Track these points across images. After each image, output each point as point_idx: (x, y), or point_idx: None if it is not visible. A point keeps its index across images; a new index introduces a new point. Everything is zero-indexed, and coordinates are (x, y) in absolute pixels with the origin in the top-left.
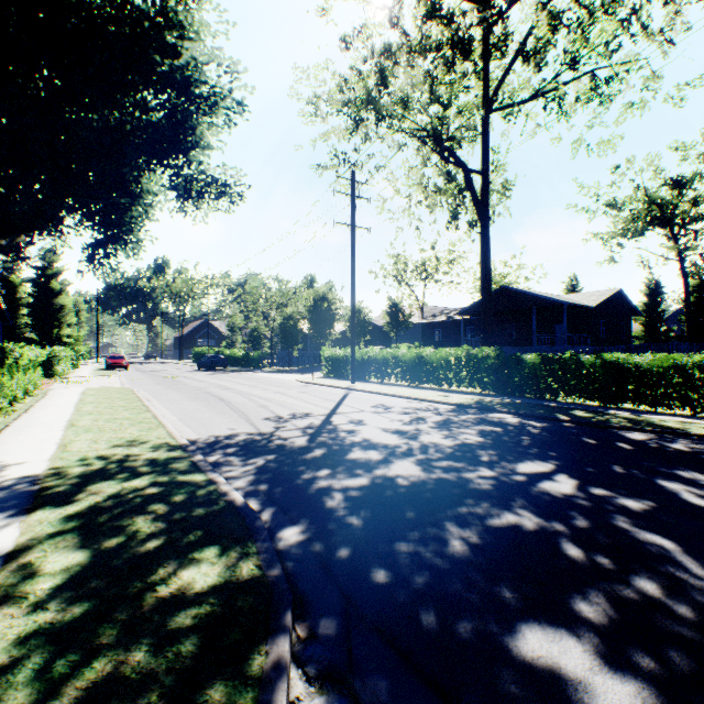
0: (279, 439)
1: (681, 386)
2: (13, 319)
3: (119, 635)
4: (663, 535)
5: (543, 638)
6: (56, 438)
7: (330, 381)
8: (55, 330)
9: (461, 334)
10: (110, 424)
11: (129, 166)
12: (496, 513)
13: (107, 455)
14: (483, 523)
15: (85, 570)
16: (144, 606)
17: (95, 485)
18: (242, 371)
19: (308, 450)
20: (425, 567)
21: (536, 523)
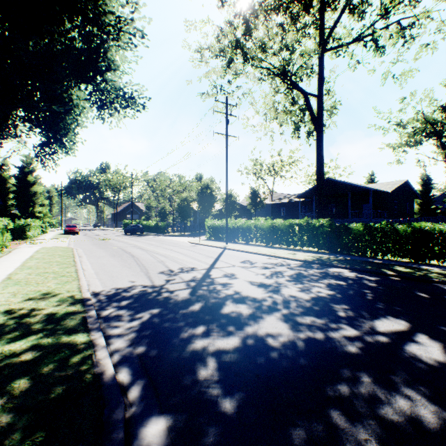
0: (167, 292)
1: None
2: (4, 201)
3: None
4: None
5: None
6: None
7: (211, 242)
8: (30, 208)
9: (299, 211)
10: (38, 277)
11: (59, 83)
12: (382, 393)
13: (14, 310)
14: (374, 412)
15: None
16: None
17: None
18: (153, 235)
19: (189, 303)
20: None
21: (434, 412)
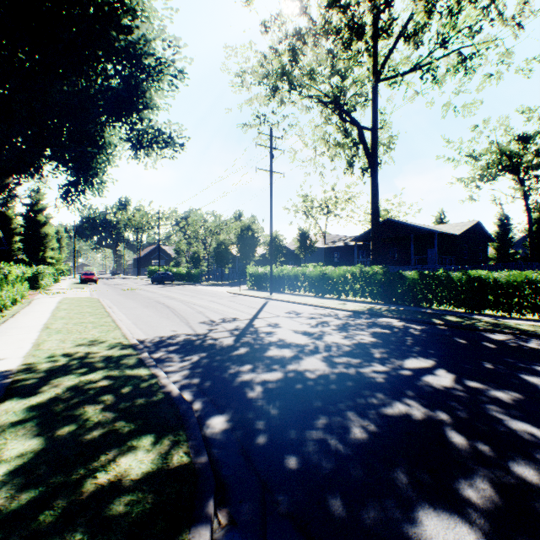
0: (211, 339)
1: (531, 297)
2: (9, 244)
3: (57, 522)
4: (532, 423)
5: (439, 525)
6: (32, 338)
7: (253, 292)
8: (41, 253)
9: (355, 256)
10: (77, 326)
11: (93, 123)
12: (389, 403)
13: (71, 353)
14: (379, 412)
15: (37, 457)
16: (84, 493)
17: (57, 379)
18: (185, 284)
19: (234, 348)
20: (331, 453)
21: (423, 412)
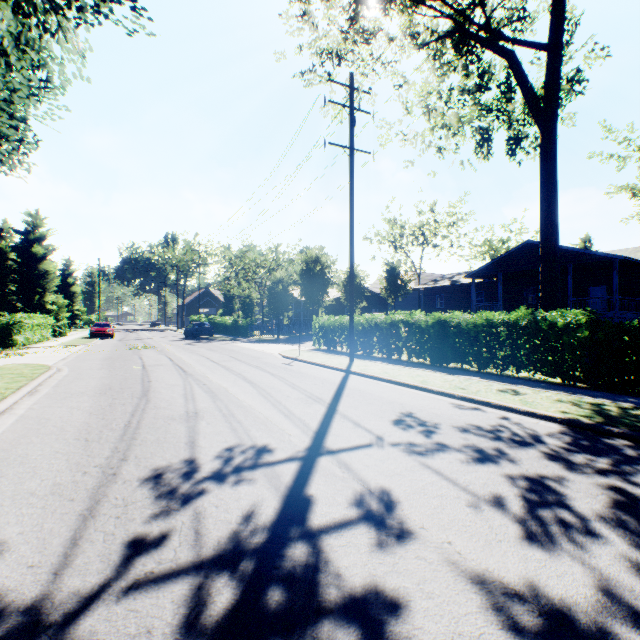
0: None
1: None
2: (4, 286)
3: None
4: None
5: None
6: None
7: (321, 356)
8: (37, 296)
9: (472, 299)
10: None
11: None
12: None
13: None
14: None
15: None
16: None
17: None
18: (227, 340)
19: None
20: None
21: None
